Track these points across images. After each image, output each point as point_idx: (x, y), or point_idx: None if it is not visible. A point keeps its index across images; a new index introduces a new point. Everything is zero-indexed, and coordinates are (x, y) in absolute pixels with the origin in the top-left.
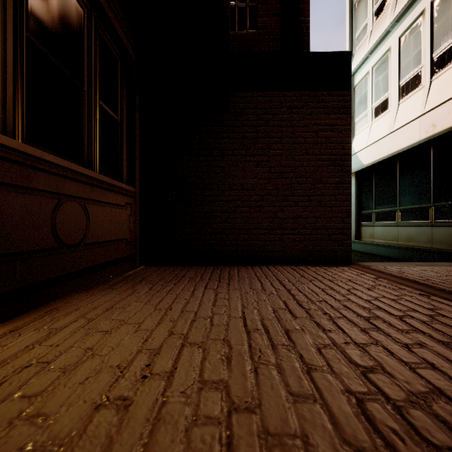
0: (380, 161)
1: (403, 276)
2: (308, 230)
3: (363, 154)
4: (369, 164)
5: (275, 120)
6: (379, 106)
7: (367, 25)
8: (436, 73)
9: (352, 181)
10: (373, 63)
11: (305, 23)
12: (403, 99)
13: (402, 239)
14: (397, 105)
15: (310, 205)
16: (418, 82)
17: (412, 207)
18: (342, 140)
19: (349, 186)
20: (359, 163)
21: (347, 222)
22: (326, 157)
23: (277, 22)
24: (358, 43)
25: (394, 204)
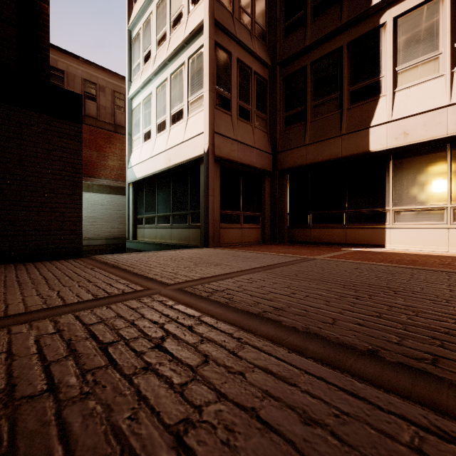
0: (146, 177)
1: (105, 261)
2: (40, 232)
3: (136, 169)
4: (140, 178)
5: (1, 129)
6: (147, 133)
7: (140, 64)
8: (172, 125)
9: (131, 189)
10: (143, 98)
11: (45, 50)
12: (158, 135)
13: (159, 237)
14: (156, 138)
15: (42, 210)
16: (165, 126)
17: (163, 215)
18: (74, 161)
19: (81, 198)
20: (134, 175)
21: (78, 225)
22: (59, 172)
23: (14, 32)
24: (135, 74)
25: (155, 211)
